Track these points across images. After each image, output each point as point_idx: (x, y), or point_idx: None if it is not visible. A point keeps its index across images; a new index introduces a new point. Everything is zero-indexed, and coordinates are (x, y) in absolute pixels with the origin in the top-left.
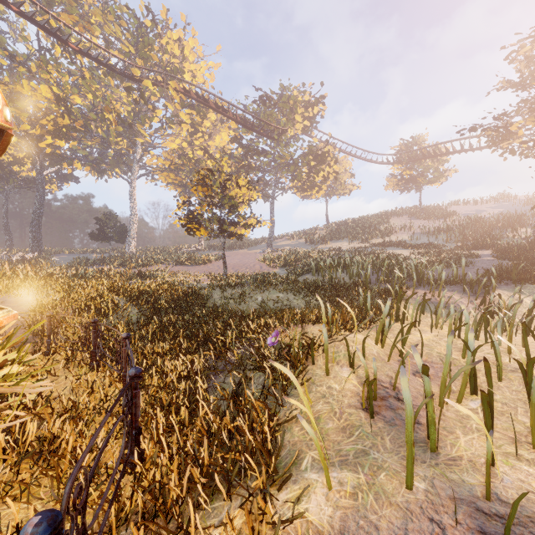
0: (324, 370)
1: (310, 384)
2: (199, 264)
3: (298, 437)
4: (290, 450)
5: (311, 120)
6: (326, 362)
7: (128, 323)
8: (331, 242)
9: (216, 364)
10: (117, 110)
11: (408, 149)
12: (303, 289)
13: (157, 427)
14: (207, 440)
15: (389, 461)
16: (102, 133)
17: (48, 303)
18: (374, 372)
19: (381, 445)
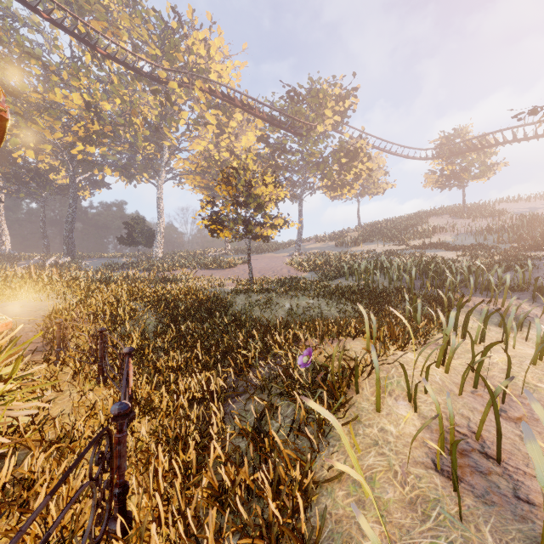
0: (373, 403)
1: (355, 422)
2: (224, 268)
3: (344, 509)
4: (333, 530)
5: (342, 115)
6: (376, 394)
7: (143, 332)
8: (364, 244)
9: (237, 384)
10: (144, 114)
11: (449, 142)
12: (336, 295)
13: (156, 473)
14: (218, 499)
15: None
16: (130, 137)
17: (65, 308)
18: (450, 416)
19: (479, 542)
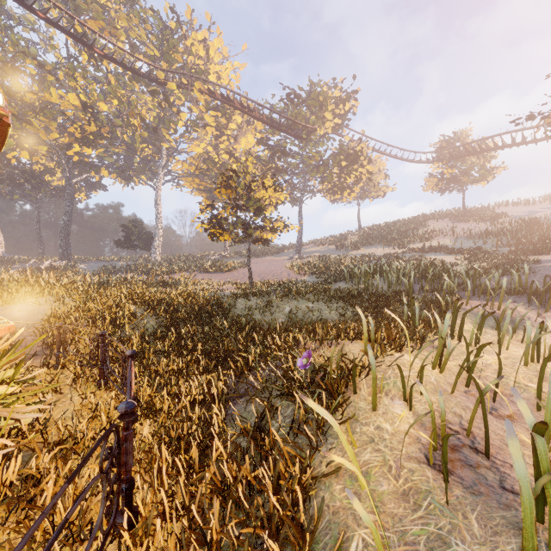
0: (370, 403)
1: (352, 421)
2: (224, 272)
3: (341, 501)
4: (330, 521)
5: (342, 118)
6: (373, 393)
7: (143, 335)
8: (364, 247)
9: (237, 386)
10: (142, 115)
11: (449, 145)
12: (335, 299)
13: (160, 471)
14: (221, 494)
15: None
16: (127, 139)
17: (64, 311)
18: (442, 413)
19: (465, 528)
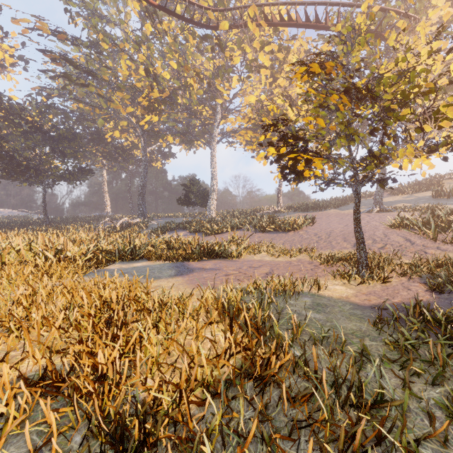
0: None
1: None
2: (285, 231)
3: None
4: None
5: None
6: None
7: None
8: None
9: None
10: (196, 69)
11: None
12: None
13: None
14: None
15: None
16: (185, 100)
17: None
18: None
19: None
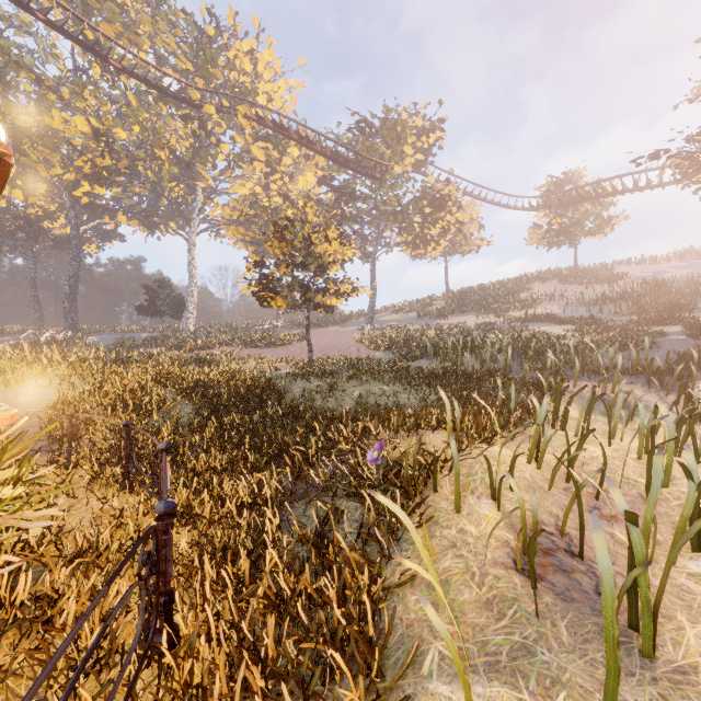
0: (453, 503)
1: (432, 523)
2: (276, 346)
3: (416, 613)
4: (403, 635)
5: (425, 153)
6: (456, 491)
7: (176, 426)
8: (452, 315)
9: (295, 487)
10: (171, 146)
11: (558, 189)
12: (416, 380)
13: (203, 586)
14: (276, 610)
15: (570, 670)
16: (152, 176)
17: (74, 397)
18: (533, 511)
19: (553, 636)
